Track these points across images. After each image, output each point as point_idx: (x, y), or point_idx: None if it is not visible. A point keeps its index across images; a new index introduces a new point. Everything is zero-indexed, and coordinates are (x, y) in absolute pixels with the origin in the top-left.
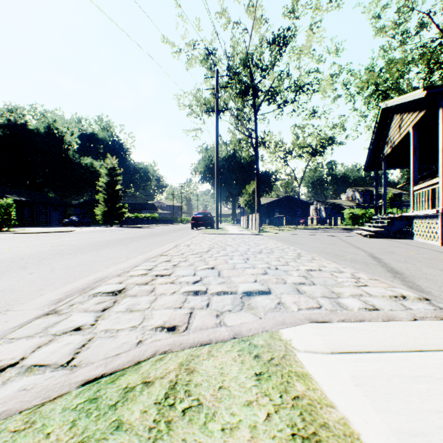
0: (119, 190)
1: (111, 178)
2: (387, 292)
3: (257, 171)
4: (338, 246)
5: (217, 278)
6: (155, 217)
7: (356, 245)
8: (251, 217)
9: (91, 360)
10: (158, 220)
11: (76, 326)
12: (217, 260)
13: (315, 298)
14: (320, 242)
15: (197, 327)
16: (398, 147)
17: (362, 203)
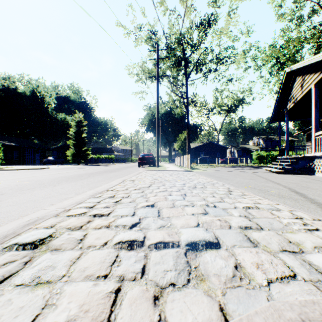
0: (84, 137)
1: (78, 129)
2: None
3: (187, 123)
4: (258, 181)
5: (156, 220)
6: (112, 158)
7: (272, 180)
8: (184, 157)
9: None
10: (114, 160)
11: None
12: (156, 196)
13: (277, 255)
14: (241, 177)
15: None
16: (299, 102)
17: (265, 147)
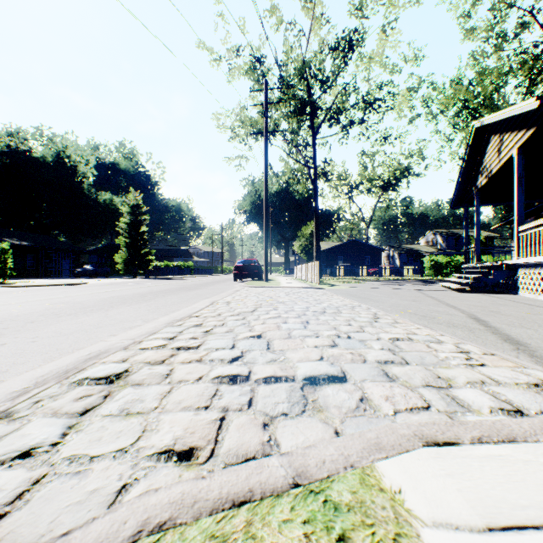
0: (144, 233)
1: (134, 218)
2: (520, 376)
3: (315, 209)
4: (424, 304)
5: (265, 353)
6: (189, 266)
7: (447, 302)
8: (309, 265)
9: (19, 539)
10: (194, 270)
11: (26, 447)
12: (265, 324)
13: (416, 389)
14: (399, 298)
15: (230, 450)
16: (496, 176)
17: (445, 249)
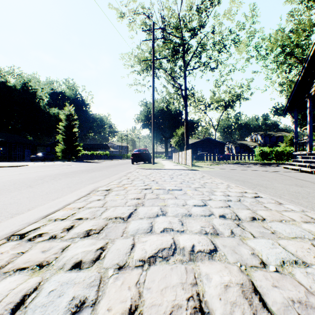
0: (75, 132)
1: (68, 123)
2: None
3: (186, 116)
4: None
5: None
6: (106, 154)
7: None
8: (183, 153)
9: None
10: (109, 156)
11: None
12: None
13: None
14: (278, 182)
15: None
16: None
17: (263, 144)
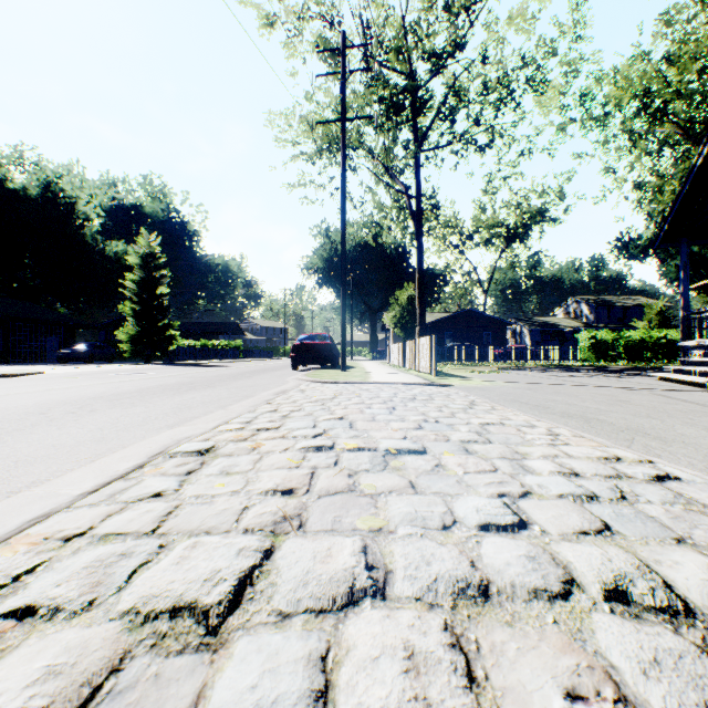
0: (163, 296)
1: (146, 274)
2: None
3: (419, 259)
4: None
5: None
6: (237, 347)
7: None
8: (414, 343)
9: None
10: (243, 351)
11: None
12: None
13: None
14: (681, 421)
15: None
16: None
17: (594, 323)
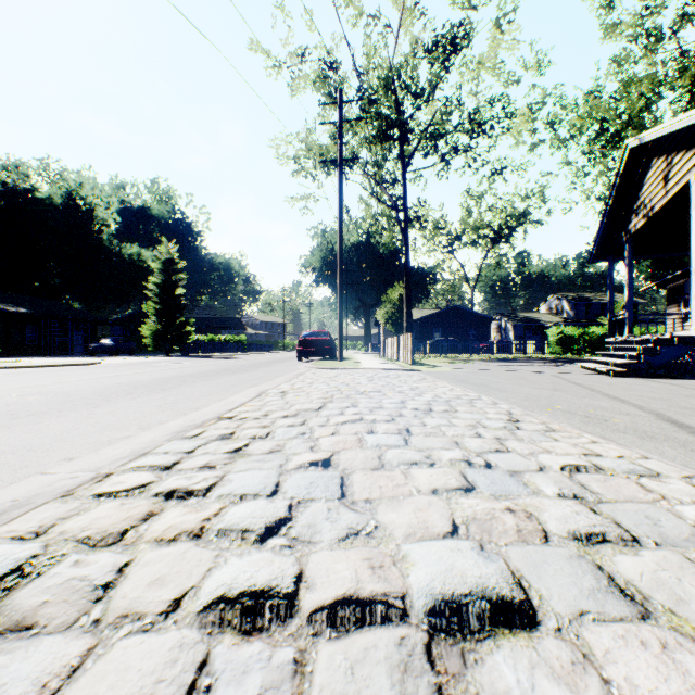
0: (180, 296)
1: (167, 277)
2: None
3: (406, 264)
4: (573, 395)
5: (335, 510)
6: (241, 341)
7: (605, 392)
8: (398, 339)
9: None
10: (247, 345)
11: None
12: (337, 435)
13: None
14: (531, 386)
15: None
16: (659, 215)
17: (573, 319)
